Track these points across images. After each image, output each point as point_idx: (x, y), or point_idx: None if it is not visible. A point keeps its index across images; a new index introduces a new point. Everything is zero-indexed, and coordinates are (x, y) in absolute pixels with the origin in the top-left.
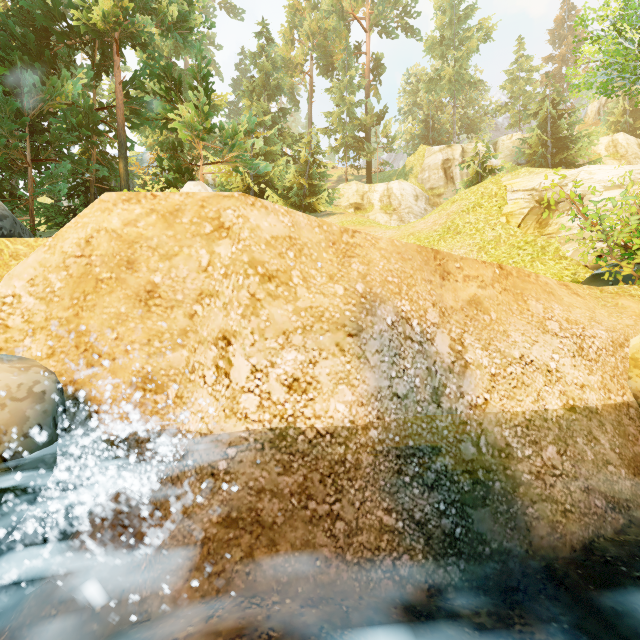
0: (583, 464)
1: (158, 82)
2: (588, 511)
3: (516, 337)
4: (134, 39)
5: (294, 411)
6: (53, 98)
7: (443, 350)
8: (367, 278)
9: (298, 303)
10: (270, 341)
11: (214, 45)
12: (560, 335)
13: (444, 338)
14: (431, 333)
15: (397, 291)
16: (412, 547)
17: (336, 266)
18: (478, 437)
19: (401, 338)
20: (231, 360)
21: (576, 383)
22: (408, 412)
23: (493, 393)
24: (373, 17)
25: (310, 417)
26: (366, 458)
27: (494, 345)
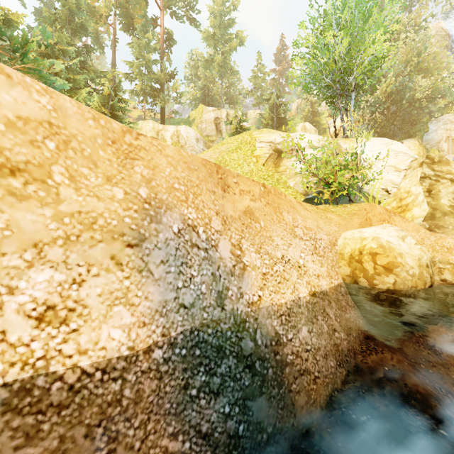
0: (322, 336)
1: None
2: (327, 373)
3: (278, 241)
4: None
5: (46, 351)
6: None
7: (226, 255)
8: (152, 183)
9: (61, 207)
10: (10, 257)
11: None
12: (304, 239)
13: (226, 244)
14: (215, 240)
15: (184, 199)
16: None
17: (116, 167)
18: (255, 331)
19: (188, 246)
20: None
21: (315, 274)
22: (195, 321)
23: (265, 290)
24: (166, 0)
25: (72, 354)
26: (149, 385)
27: (264, 248)
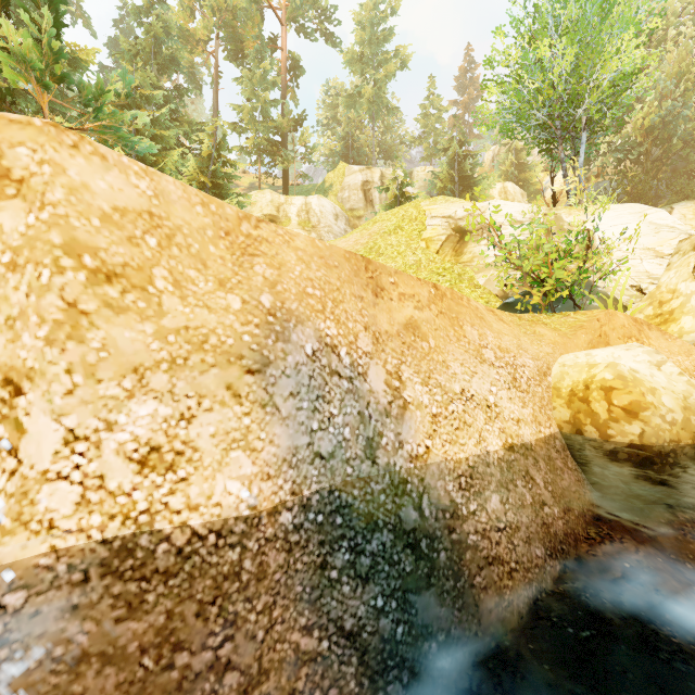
0: (524, 510)
1: None
2: (531, 565)
3: (456, 368)
4: None
5: (150, 503)
6: None
7: (378, 387)
8: (277, 287)
9: (164, 321)
10: (107, 385)
11: None
12: (496, 365)
13: (379, 371)
14: (363, 365)
15: (320, 308)
16: (342, 674)
17: (230, 267)
18: (420, 497)
19: (325, 373)
20: (22, 422)
21: (513, 418)
22: (335, 477)
23: (435, 438)
24: (290, 10)
25: (180, 510)
26: (275, 558)
27: (434, 378)
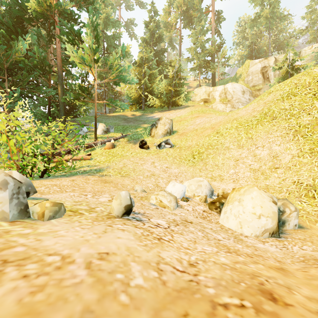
0: None
1: (68, 35)
2: None
3: None
4: (62, 14)
5: None
6: (15, 53)
7: None
8: None
9: None
10: None
11: (133, 24)
12: None
13: None
14: None
15: None
16: None
17: None
18: None
19: None
20: None
21: None
22: None
23: None
24: None
25: None
26: None
27: None
